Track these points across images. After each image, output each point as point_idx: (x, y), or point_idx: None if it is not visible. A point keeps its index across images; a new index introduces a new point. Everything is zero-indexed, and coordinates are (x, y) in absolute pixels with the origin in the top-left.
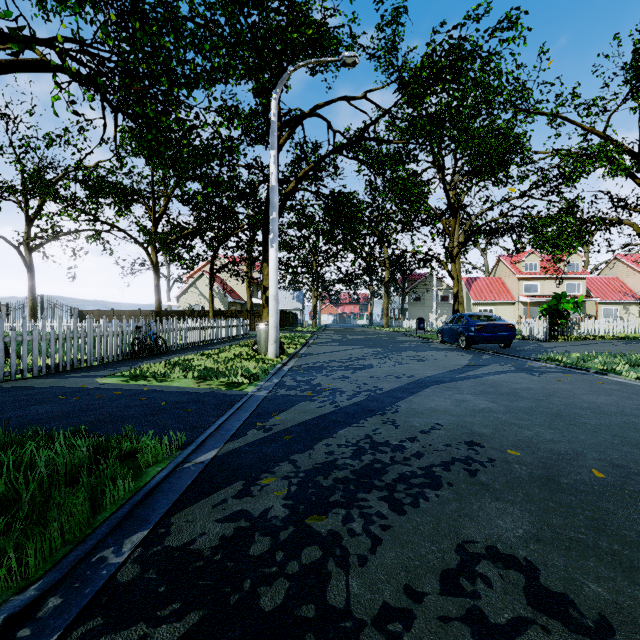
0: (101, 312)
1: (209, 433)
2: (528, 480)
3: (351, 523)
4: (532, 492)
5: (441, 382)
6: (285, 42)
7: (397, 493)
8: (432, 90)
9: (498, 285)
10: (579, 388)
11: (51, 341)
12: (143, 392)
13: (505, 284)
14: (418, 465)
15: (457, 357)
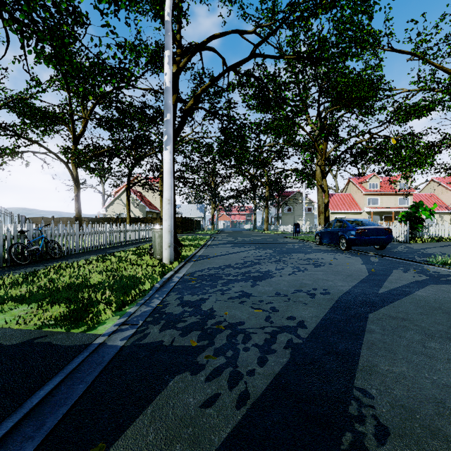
0: (43, 219)
1: None
2: None
3: None
4: None
5: (374, 305)
6: None
7: None
8: (323, 4)
9: (349, 199)
10: None
11: None
12: None
13: (354, 199)
14: None
15: (348, 260)
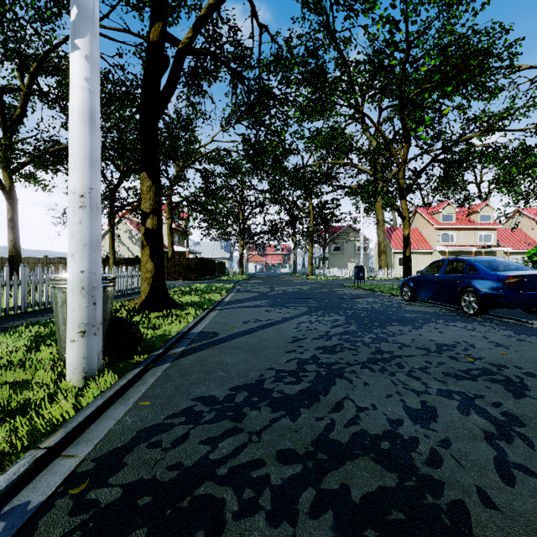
0: (0, 259)
1: None
2: None
3: None
4: None
5: None
6: None
7: None
8: None
9: (416, 235)
10: None
11: None
12: None
13: (422, 234)
14: None
15: None
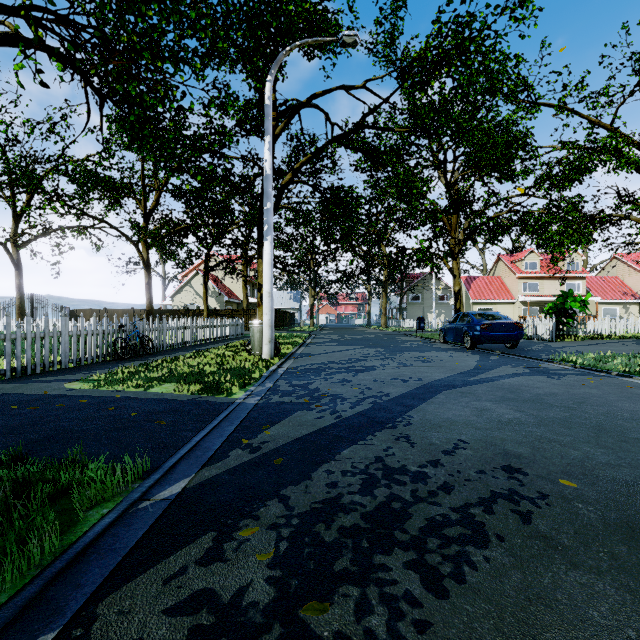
0: (93, 311)
1: (182, 454)
2: (604, 530)
3: (369, 617)
4: (618, 552)
5: (453, 386)
6: (280, 19)
7: (429, 554)
8: (437, 74)
9: (497, 284)
10: (609, 393)
11: (17, 341)
12: (114, 400)
13: (504, 283)
14: (450, 504)
15: (464, 358)
